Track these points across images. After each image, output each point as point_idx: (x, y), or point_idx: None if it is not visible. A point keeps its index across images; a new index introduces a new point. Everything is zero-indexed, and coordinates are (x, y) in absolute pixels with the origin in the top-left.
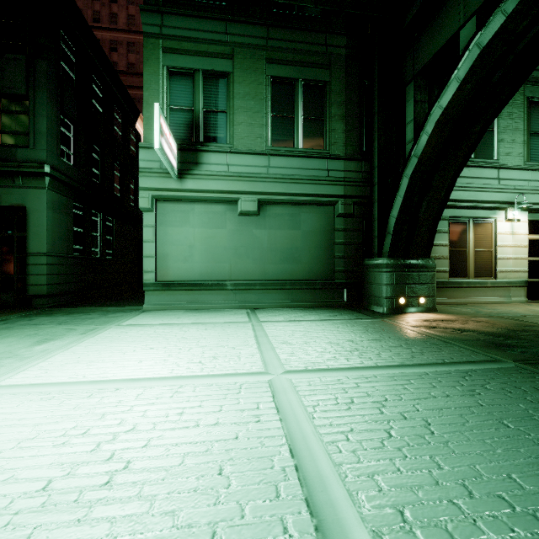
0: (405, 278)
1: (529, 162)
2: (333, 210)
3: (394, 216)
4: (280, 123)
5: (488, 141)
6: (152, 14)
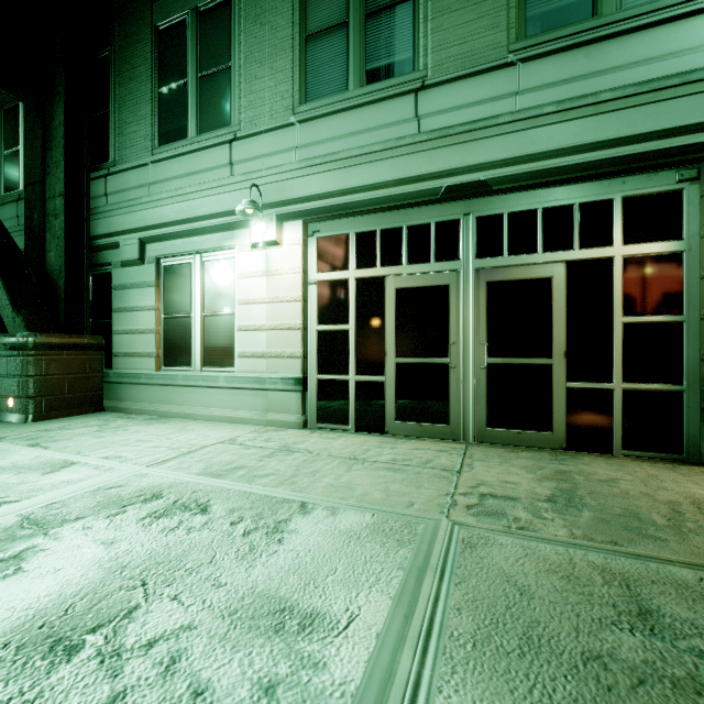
0: None
1: (305, 106)
2: None
3: None
4: None
5: (219, 94)
6: None
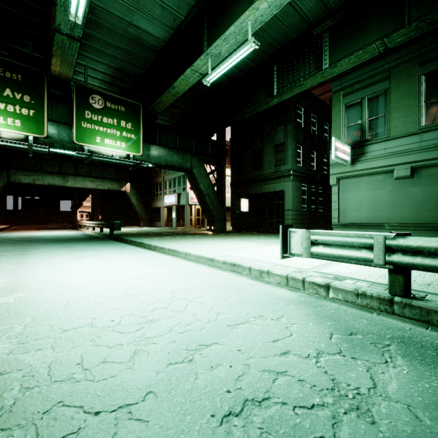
0: None
1: None
2: None
3: None
4: (433, 105)
5: None
6: (336, 81)
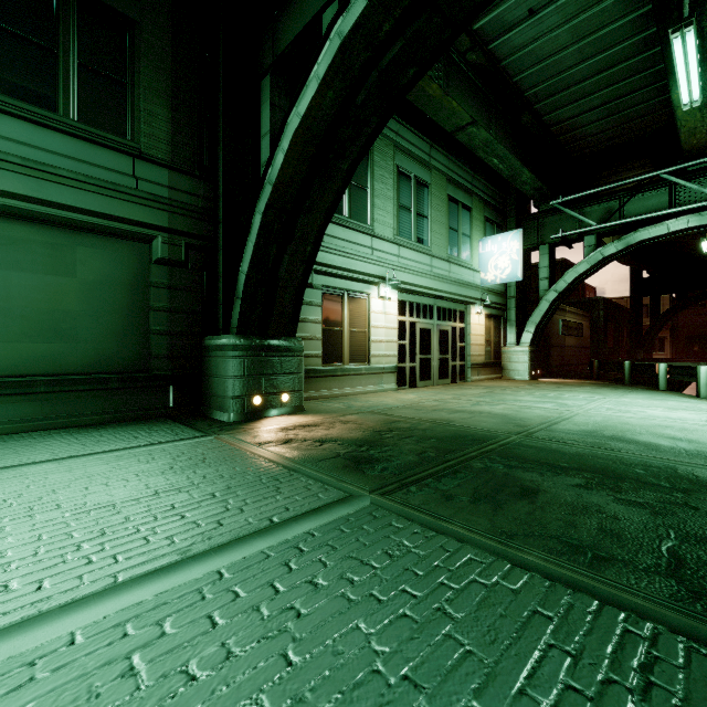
0: (262, 366)
1: (398, 237)
2: (148, 250)
3: (245, 271)
4: (20, 50)
5: (362, 202)
6: None
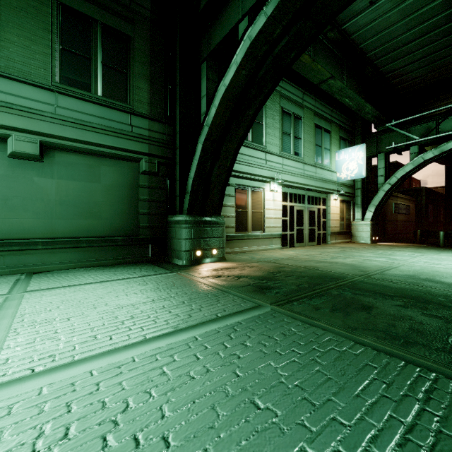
0: (201, 233)
1: (282, 152)
2: (137, 166)
3: (192, 177)
4: (73, 60)
5: (260, 131)
6: None
